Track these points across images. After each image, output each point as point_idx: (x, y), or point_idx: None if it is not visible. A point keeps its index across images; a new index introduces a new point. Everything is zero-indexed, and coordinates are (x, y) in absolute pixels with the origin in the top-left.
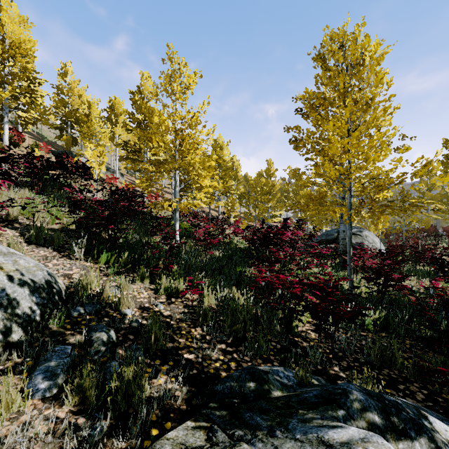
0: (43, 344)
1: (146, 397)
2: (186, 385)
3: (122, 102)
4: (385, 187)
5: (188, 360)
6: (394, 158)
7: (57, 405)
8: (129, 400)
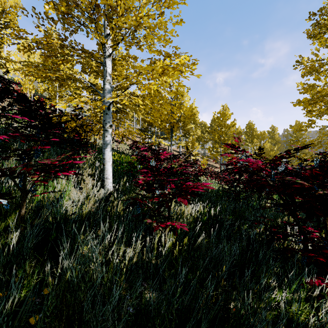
0: None
1: None
2: None
3: None
4: None
5: None
6: None
7: None
8: None
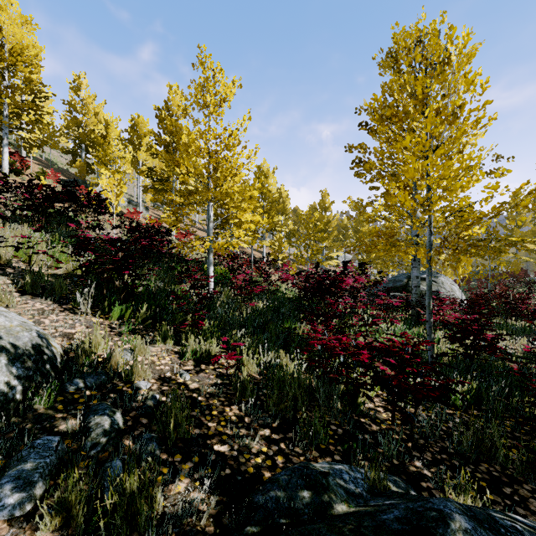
0: (19, 435)
1: (156, 518)
2: (214, 496)
3: (146, 121)
4: (477, 222)
5: (219, 455)
6: (488, 184)
7: (29, 530)
8: (133, 520)
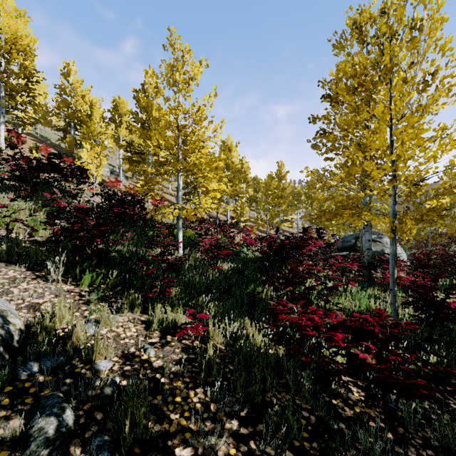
0: None
1: None
2: None
3: (126, 102)
4: (449, 192)
5: None
6: None
7: None
8: None
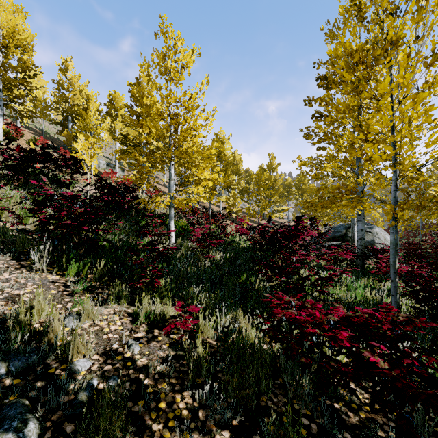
0: None
1: None
2: None
3: (122, 96)
4: None
5: None
6: None
7: None
8: None
